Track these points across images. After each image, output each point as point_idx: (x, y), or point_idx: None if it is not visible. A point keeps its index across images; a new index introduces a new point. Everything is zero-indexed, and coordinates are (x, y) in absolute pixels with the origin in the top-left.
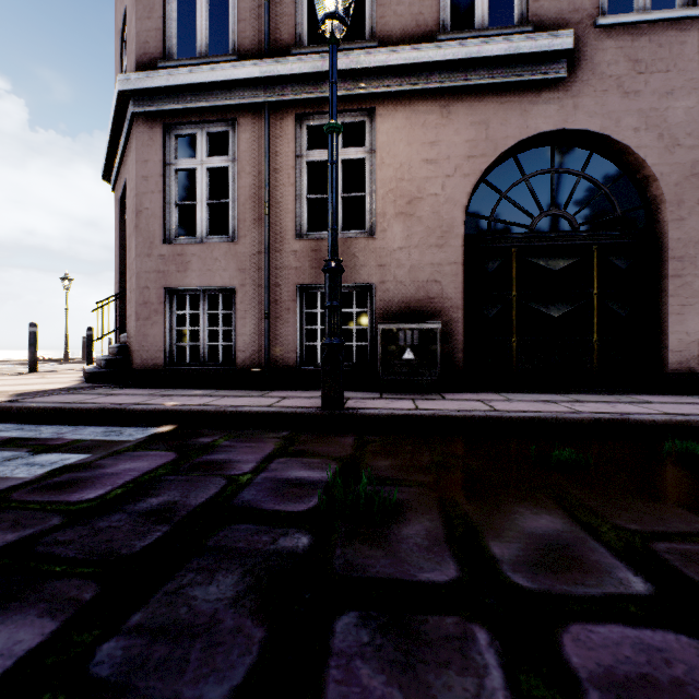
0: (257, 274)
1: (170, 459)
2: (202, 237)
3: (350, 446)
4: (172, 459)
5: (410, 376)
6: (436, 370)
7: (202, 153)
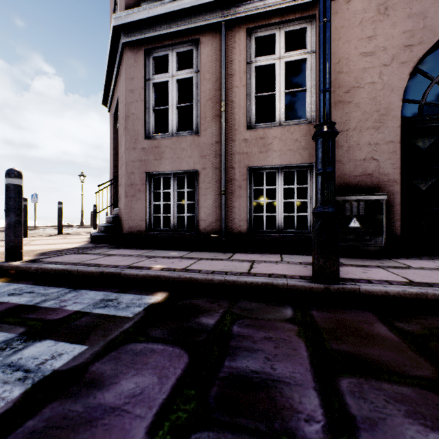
0: (215, 159)
1: (184, 366)
2: (172, 133)
3: (406, 347)
4: (186, 366)
5: (355, 242)
6: (382, 238)
7: (172, 68)
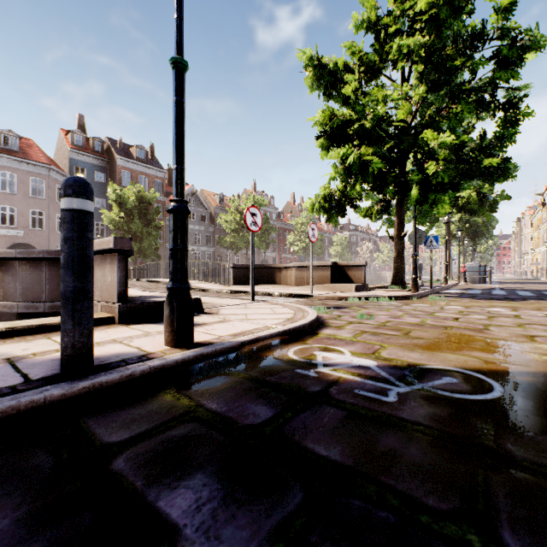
0: None
1: None
2: None
3: None
4: None
5: None
6: None
7: None
